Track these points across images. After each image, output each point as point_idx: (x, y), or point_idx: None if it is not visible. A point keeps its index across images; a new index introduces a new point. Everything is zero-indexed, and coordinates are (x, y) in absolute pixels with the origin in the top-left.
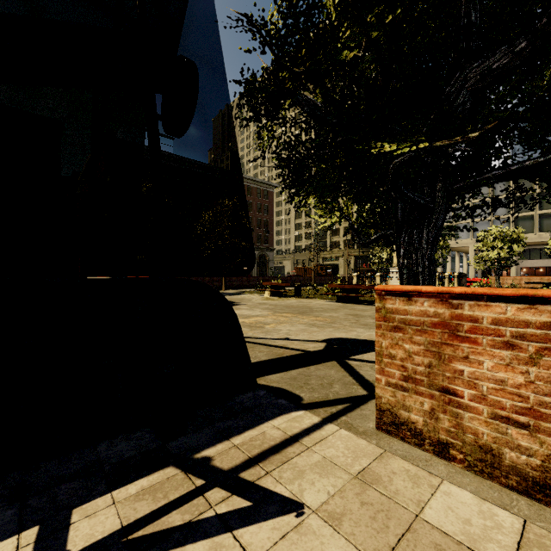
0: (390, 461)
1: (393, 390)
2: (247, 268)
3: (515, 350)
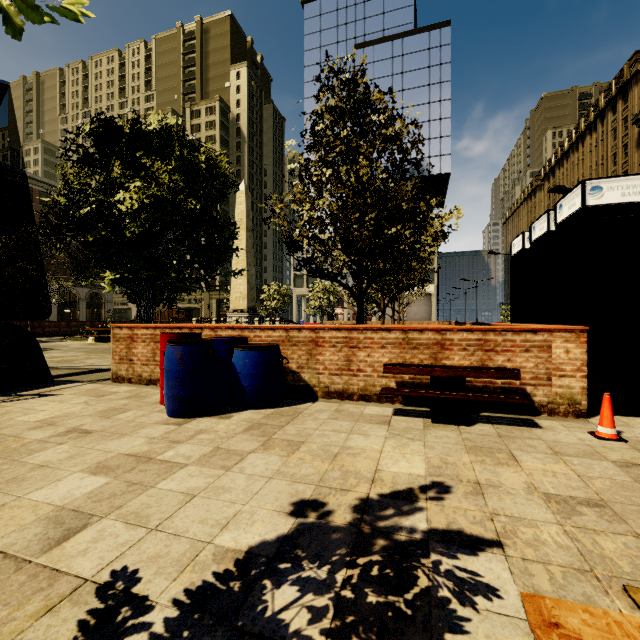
0: (108, 386)
1: (117, 365)
2: (71, 310)
3: (145, 343)
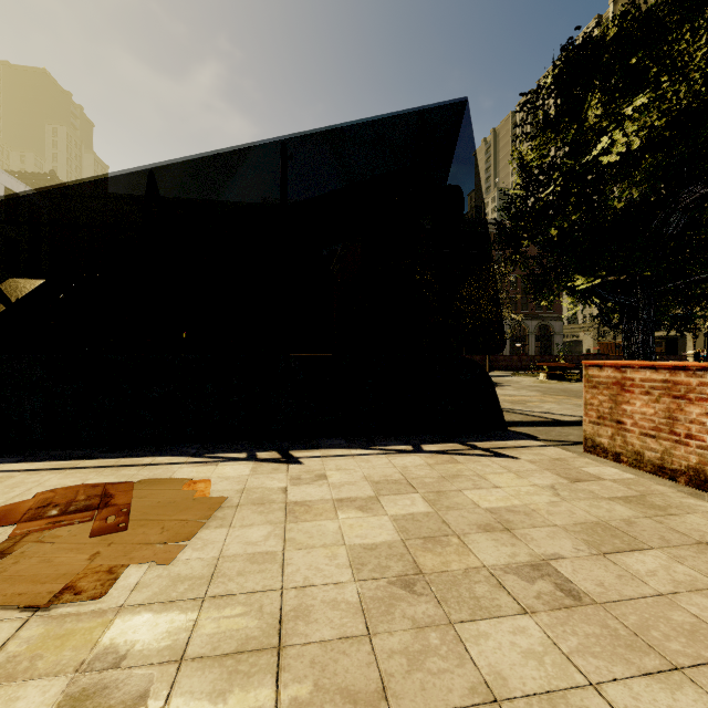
0: (580, 459)
1: (592, 425)
2: (520, 344)
3: (649, 395)
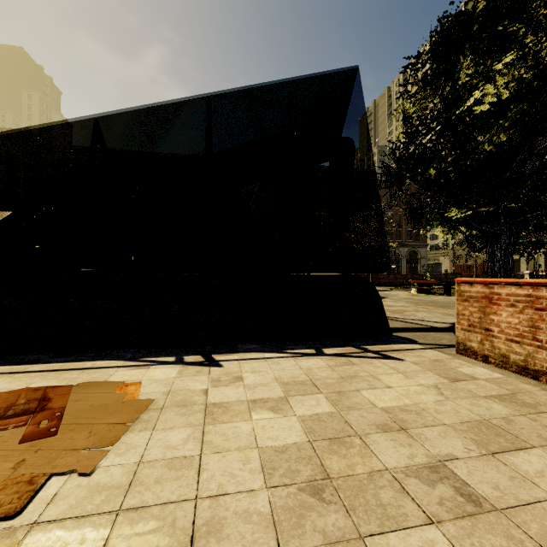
0: (454, 360)
1: (464, 332)
2: (395, 265)
3: (514, 308)
